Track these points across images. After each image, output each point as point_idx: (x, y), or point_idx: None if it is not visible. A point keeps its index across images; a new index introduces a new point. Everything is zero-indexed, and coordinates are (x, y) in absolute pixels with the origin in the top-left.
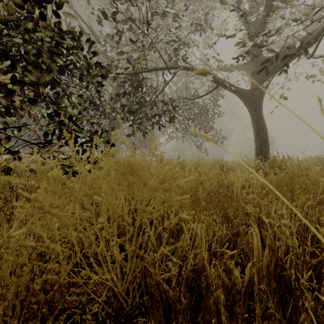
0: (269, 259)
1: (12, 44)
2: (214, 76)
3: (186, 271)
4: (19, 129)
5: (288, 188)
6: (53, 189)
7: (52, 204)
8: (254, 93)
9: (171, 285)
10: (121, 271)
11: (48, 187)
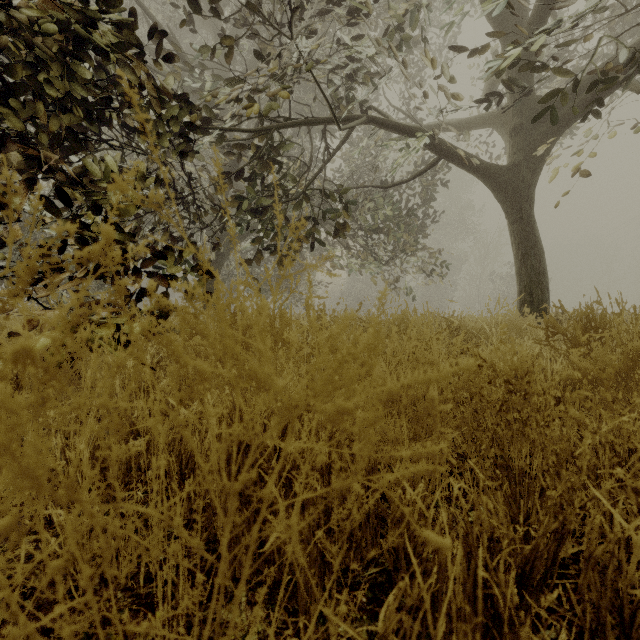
0: None
1: None
2: (433, 137)
3: None
4: (0, 243)
5: None
6: None
7: None
8: (516, 173)
9: None
10: None
11: None
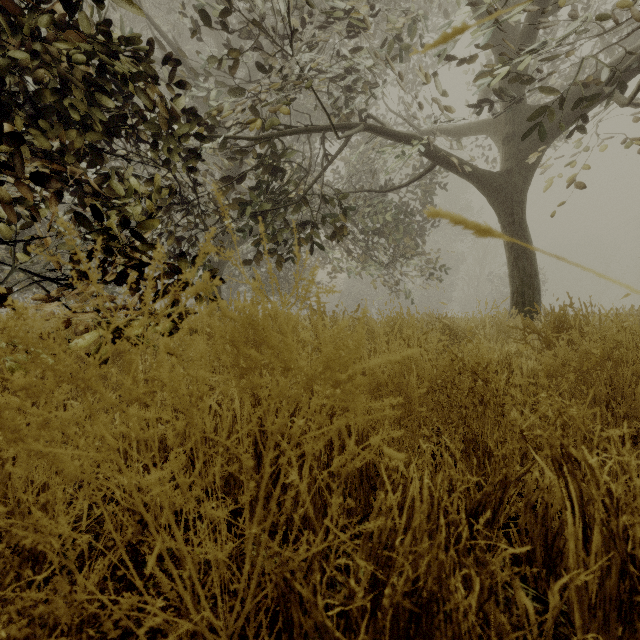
0: (603, 562)
1: (3, 66)
2: (428, 145)
3: (394, 597)
4: (24, 250)
5: (602, 374)
6: (29, 383)
7: (46, 421)
8: (509, 179)
9: (351, 619)
10: (231, 570)
11: (12, 378)
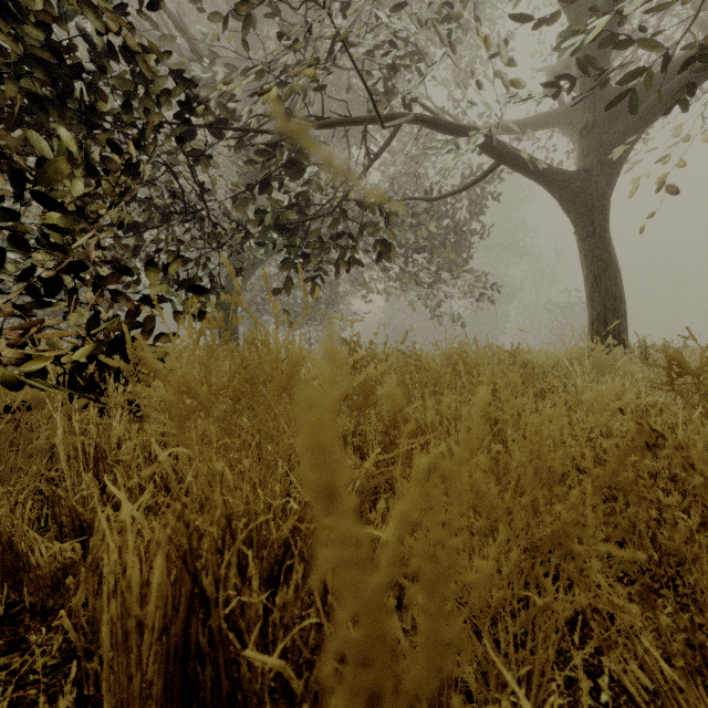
0: None
1: None
2: (489, 136)
3: None
4: None
5: None
6: None
7: None
8: (588, 179)
9: None
10: None
11: None
